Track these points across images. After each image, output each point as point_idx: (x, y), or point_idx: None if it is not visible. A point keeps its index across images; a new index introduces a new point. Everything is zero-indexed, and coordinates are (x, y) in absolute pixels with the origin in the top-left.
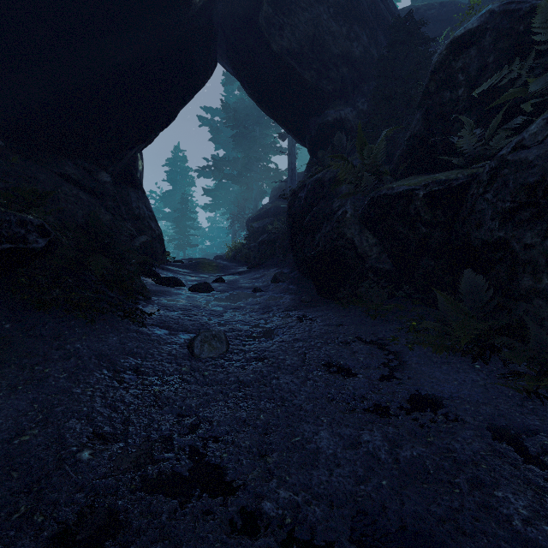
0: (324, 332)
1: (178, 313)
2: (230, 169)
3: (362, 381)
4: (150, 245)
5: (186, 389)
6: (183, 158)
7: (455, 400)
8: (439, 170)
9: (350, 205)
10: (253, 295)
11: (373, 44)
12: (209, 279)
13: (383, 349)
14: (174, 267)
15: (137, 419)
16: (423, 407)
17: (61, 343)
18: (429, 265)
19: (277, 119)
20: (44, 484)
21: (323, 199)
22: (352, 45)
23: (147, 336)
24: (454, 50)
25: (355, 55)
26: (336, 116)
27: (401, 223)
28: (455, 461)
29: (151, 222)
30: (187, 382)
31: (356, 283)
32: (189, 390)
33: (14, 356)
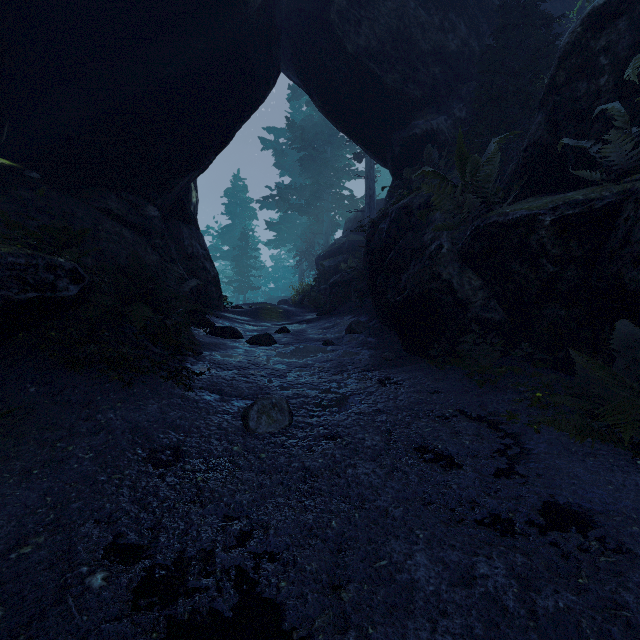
0: (413, 402)
1: (232, 373)
2: (297, 198)
3: (470, 476)
4: (204, 289)
5: (236, 477)
6: (244, 188)
7: (614, 516)
8: (570, 188)
9: (447, 238)
10: (324, 350)
11: (474, 35)
12: (271, 329)
13: (496, 429)
14: (231, 314)
15: (171, 522)
16: (564, 523)
17: (91, 412)
18: (557, 315)
19: (353, 135)
20: (36, 628)
21: (410, 230)
22: (446, 38)
23: (194, 402)
24: (593, 24)
25: (450, 50)
26: (426, 128)
27: (517, 260)
28: (628, 624)
29: (205, 262)
30: (239, 467)
31: (455, 337)
32: (241, 480)
33: (35, 429)
